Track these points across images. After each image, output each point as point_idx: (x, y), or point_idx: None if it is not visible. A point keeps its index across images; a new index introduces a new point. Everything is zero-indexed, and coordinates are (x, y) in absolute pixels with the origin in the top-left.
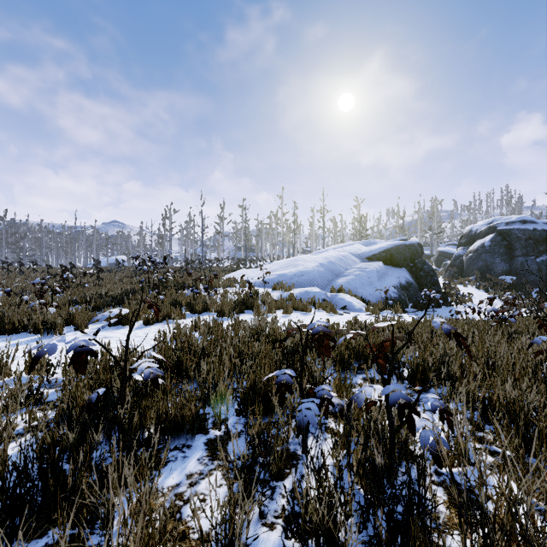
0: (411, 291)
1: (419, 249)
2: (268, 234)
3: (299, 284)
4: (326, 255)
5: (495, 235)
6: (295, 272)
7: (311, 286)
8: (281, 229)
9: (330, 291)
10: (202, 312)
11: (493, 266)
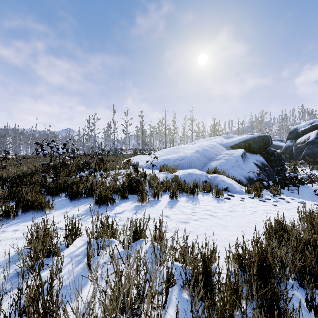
0: (267, 172)
1: (269, 140)
2: (157, 134)
3: (181, 166)
4: (200, 144)
5: (317, 131)
6: (177, 157)
7: (190, 168)
8: (165, 130)
9: (206, 173)
10: (82, 198)
11: (317, 153)
